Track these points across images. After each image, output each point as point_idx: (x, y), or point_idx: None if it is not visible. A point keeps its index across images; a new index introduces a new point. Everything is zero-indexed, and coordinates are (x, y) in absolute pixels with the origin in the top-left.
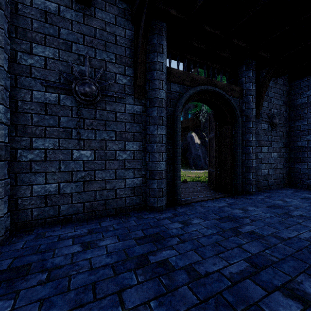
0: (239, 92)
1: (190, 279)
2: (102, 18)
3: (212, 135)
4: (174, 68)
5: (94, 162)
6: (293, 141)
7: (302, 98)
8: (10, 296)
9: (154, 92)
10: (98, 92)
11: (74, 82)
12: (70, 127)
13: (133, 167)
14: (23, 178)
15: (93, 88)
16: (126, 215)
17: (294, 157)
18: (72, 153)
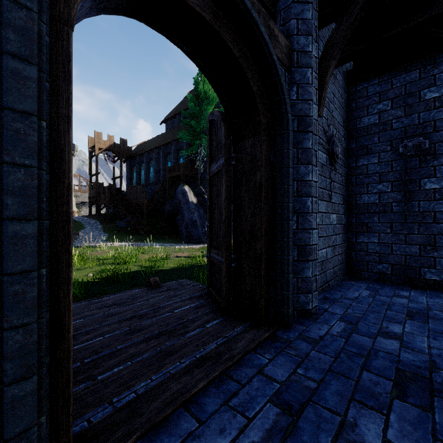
0: (285, 51)
1: None
2: None
3: (217, 164)
4: None
5: None
6: (355, 194)
7: (371, 115)
8: None
9: None
10: None
11: None
12: None
13: None
14: None
15: None
16: None
17: (356, 223)
18: None
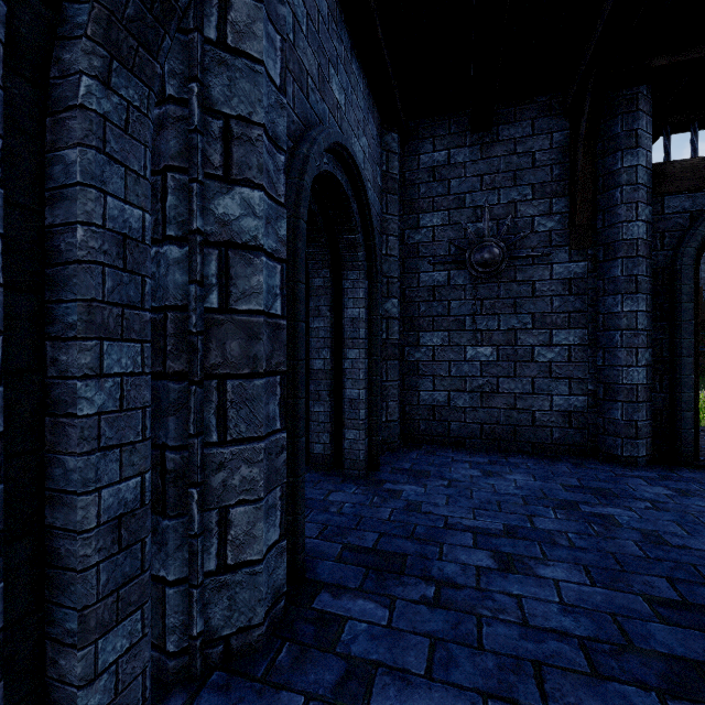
0: None
1: (643, 540)
2: (510, 136)
3: None
4: (675, 161)
5: (496, 365)
6: None
7: None
8: (420, 485)
9: (614, 231)
10: (504, 255)
11: (468, 250)
12: (463, 314)
13: (567, 375)
14: (410, 381)
15: (495, 252)
16: (551, 457)
17: None
18: (465, 351)
